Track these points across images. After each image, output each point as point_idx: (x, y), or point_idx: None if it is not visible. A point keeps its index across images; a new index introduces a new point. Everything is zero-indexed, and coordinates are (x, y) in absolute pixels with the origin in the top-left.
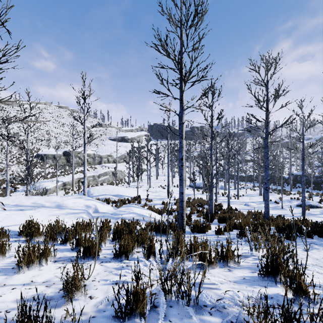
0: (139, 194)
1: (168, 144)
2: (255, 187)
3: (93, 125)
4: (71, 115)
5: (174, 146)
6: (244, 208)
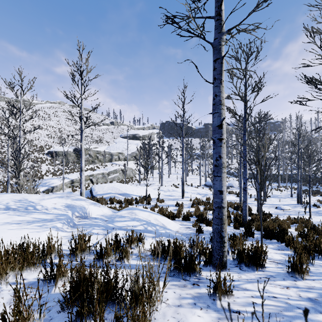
0: (149, 193)
1: (183, 135)
2: (281, 188)
3: (104, 123)
4: (65, 95)
5: (187, 143)
6: (277, 213)
